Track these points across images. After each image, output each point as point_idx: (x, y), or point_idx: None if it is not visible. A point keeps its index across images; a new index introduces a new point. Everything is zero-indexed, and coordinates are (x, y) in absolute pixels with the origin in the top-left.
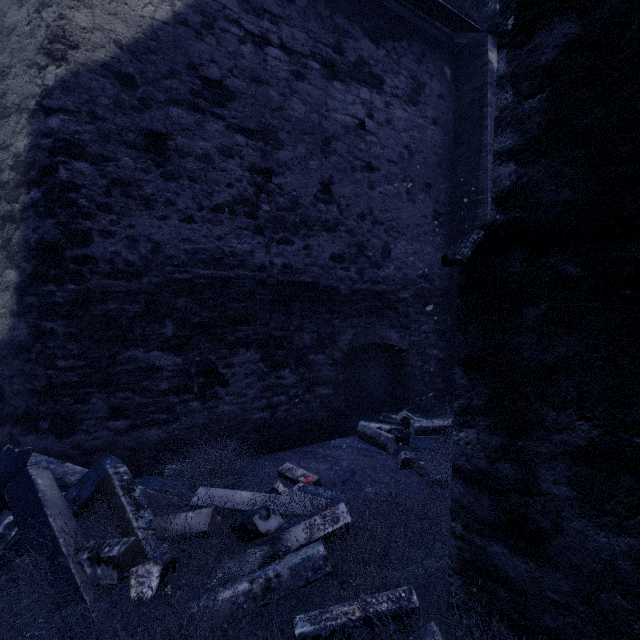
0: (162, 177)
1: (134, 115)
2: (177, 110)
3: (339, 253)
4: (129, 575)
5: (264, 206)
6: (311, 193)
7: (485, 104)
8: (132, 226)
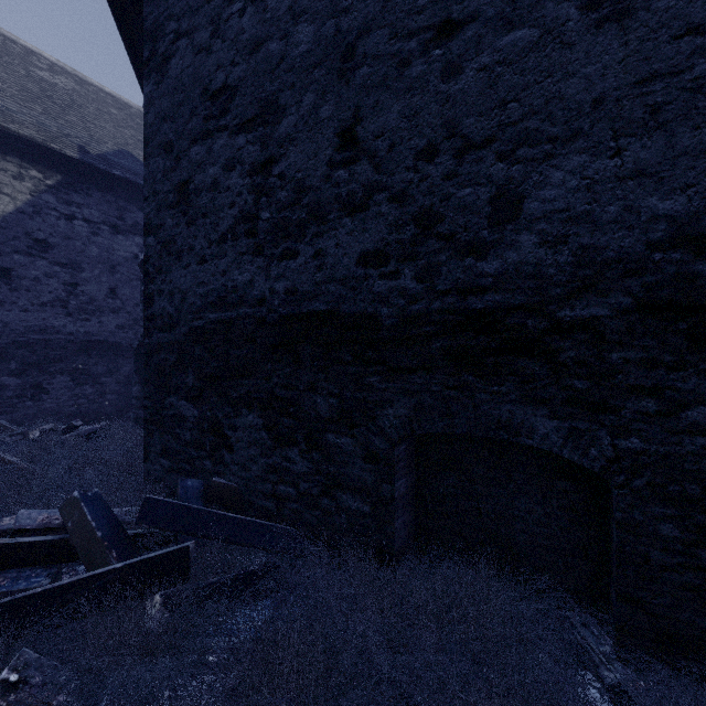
0: (9, 290)
1: None
2: (18, 256)
3: (122, 324)
4: (29, 434)
5: (73, 302)
6: (103, 294)
7: None
8: None
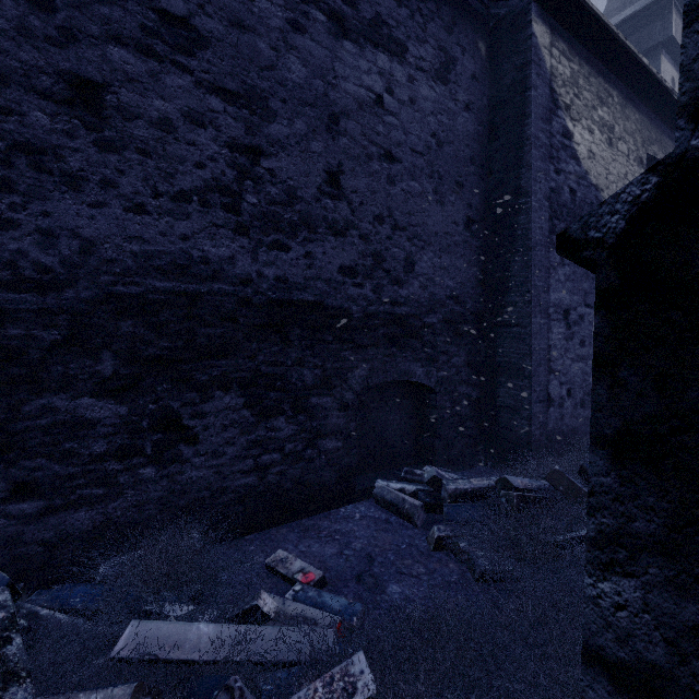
0: (96, 145)
1: (51, 50)
2: (120, 51)
3: (350, 264)
4: None
5: (249, 197)
6: (314, 184)
7: (528, 86)
8: (47, 214)
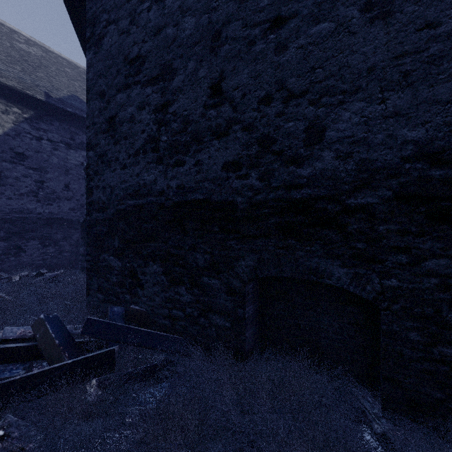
0: None
1: None
2: (5, 163)
3: (73, 207)
4: (12, 278)
5: (41, 193)
6: (61, 188)
7: None
8: None
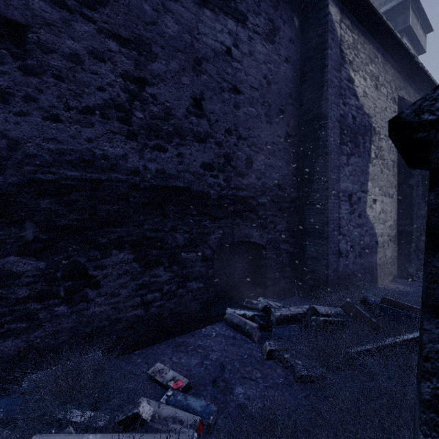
0: (21, 70)
1: None
2: (39, 2)
3: (209, 162)
4: None
5: (137, 113)
6: (184, 106)
7: (326, 47)
8: None
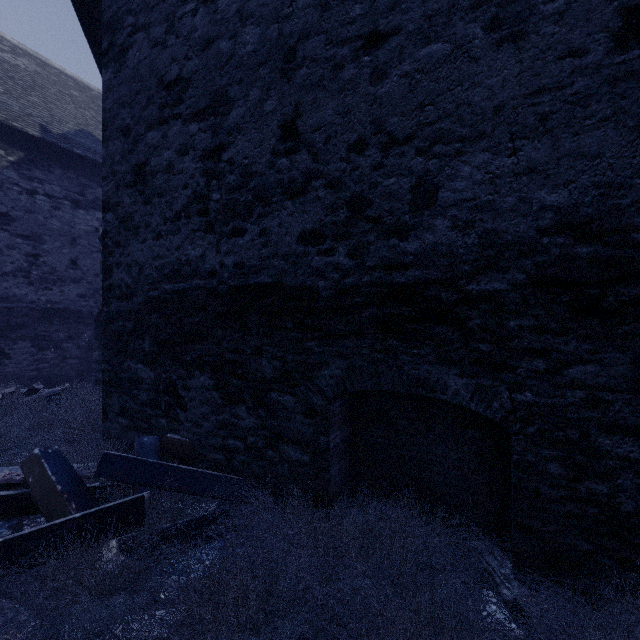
0: None
1: None
2: None
3: (83, 293)
4: None
5: (34, 272)
6: (64, 265)
7: None
8: None
